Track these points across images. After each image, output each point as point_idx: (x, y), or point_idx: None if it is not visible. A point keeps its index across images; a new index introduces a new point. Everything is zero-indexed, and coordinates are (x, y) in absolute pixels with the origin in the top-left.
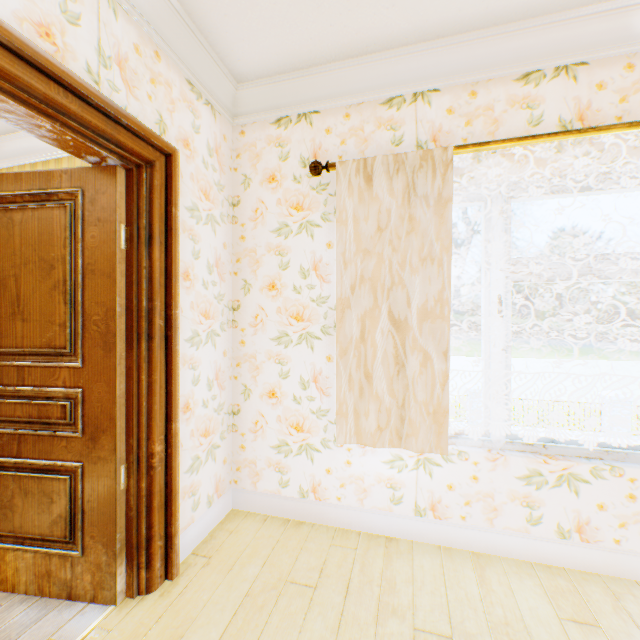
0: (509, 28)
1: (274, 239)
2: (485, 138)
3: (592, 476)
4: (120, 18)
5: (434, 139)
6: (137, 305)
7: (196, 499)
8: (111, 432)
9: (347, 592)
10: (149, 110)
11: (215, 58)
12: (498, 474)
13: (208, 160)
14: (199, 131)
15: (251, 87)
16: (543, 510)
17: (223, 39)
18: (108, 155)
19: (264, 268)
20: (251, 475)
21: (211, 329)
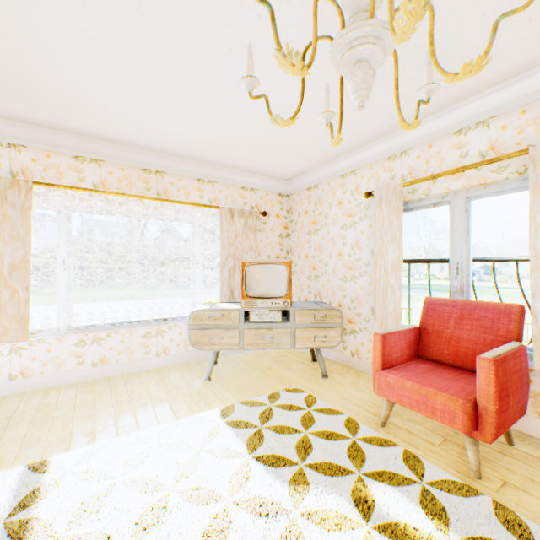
0: (65, 134)
1: None
2: (56, 180)
3: (108, 336)
4: None
5: (24, 172)
6: None
7: None
8: None
9: None
10: None
11: None
12: (63, 345)
13: None
14: None
15: None
16: (86, 357)
17: None
18: None
19: None
20: None
21: None
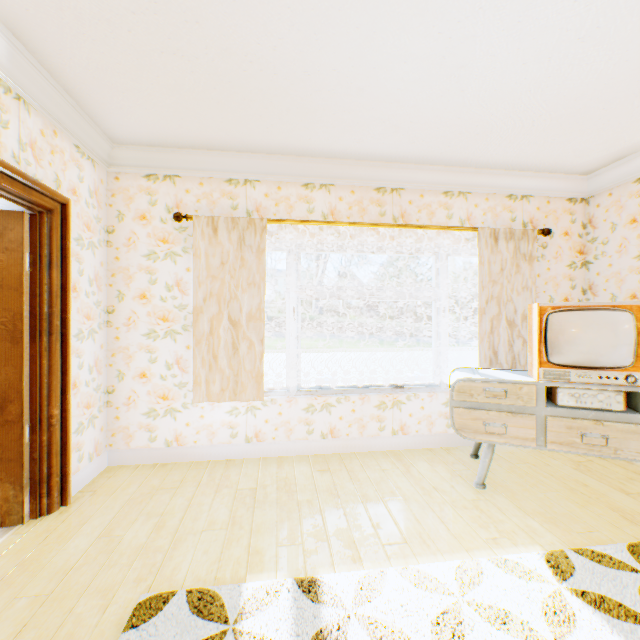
0: (296, 159)
1: (145, 262)
2: (286, 215)
3: (337, 403)
4: (32, 115)
5: (257, 210)
6: (40, 311)
7: (81, 454)
8: (19, 401)
9: (199, 485)
10: (50, 173)
11: (98, 130)
12: (293, 409)
13: (90, 201)
14: (83, 180)
15: (126, 149)
16: (315, 425)
17: (106, 121)
18: (21, 207)
19: (137, 282)
20: (125, 438)
21: (92, 328)
